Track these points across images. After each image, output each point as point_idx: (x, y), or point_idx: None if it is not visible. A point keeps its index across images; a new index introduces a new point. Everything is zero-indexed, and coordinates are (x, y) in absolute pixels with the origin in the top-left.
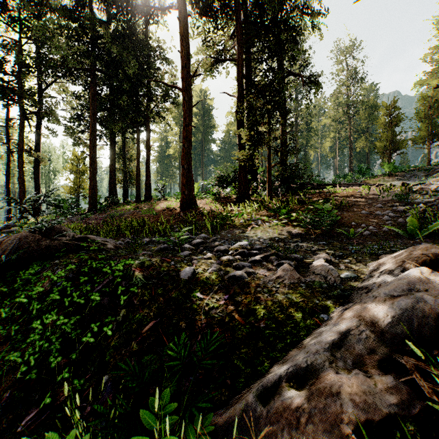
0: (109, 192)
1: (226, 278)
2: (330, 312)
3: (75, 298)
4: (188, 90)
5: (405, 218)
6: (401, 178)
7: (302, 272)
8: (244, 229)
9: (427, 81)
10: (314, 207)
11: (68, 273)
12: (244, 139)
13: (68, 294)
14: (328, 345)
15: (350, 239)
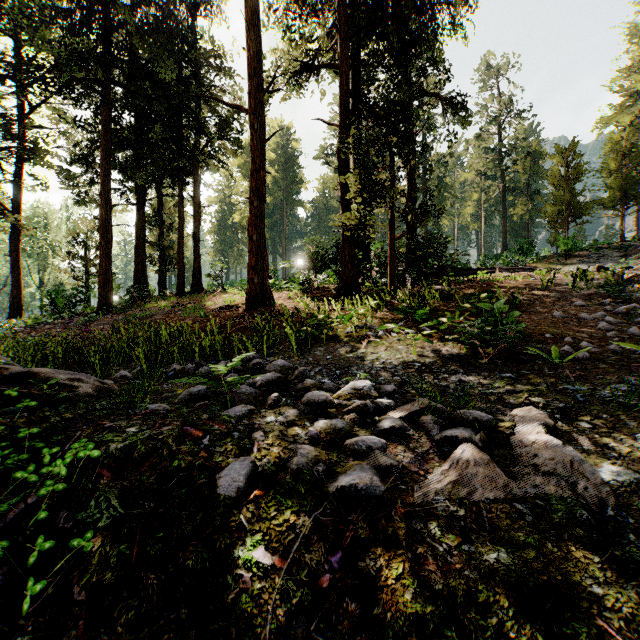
0: (134, 279)
1: (331, 490)
2: None
3: None
4: (260, 113)
5: (635, 326)
6: (585, 259)
7: (502, 461)
8: (355, 345)
9: (616, 117)
10: (472, 306)
11: None
12: (351, 193)
13: None
14: None
15: (556, 368)
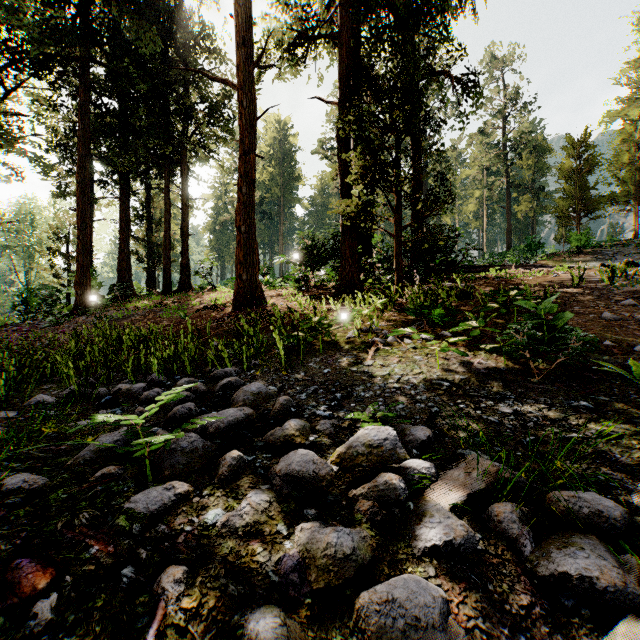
0: (118, 277)
1: None
2: None
3: None
4: (249, 89)
5: None
6: (599, 256)
7: None
8: (359, 354)
9: (625, 110)
10: (501, 305)
11: None
12: (352, 175)
13: None
14: None
15: None
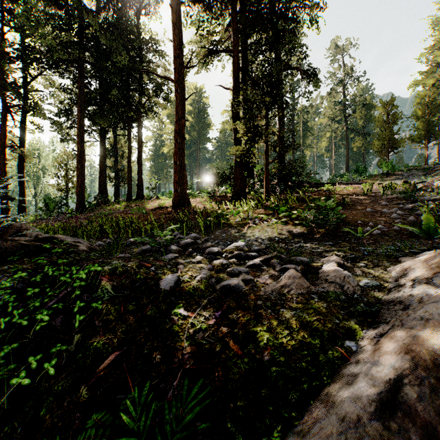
0: (99, 190)
1: (217, 288)
2: (358, 338)
3: (17, 317)
4: (181, 82)
5: (414, 216)
6: (399, 177)
7: (311, 279)
8: (240, 228)
9: (423, 80)
10: (315, 205)
11: (17, 282)
12: (240, 133)
13: (9, 312)
14: (375, 405)
15: (359, 239)
